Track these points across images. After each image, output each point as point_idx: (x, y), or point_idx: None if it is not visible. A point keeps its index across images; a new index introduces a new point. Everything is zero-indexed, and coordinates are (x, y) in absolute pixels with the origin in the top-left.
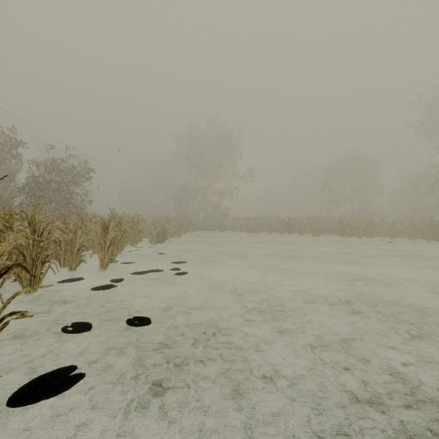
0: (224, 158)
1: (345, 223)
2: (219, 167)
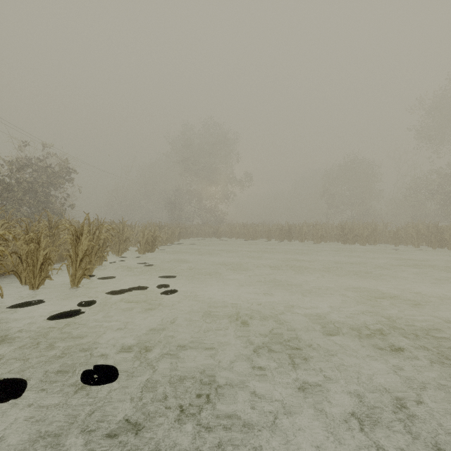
0: (220, 161)
1: (347, 229)
2: (214, 170)
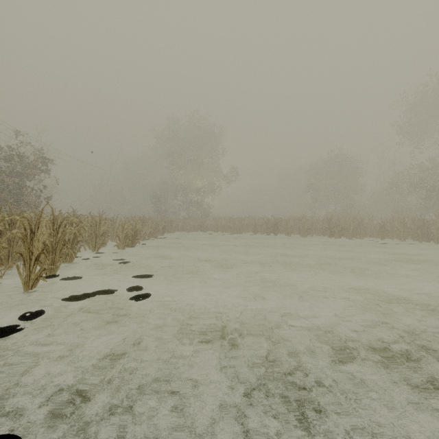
0: (206, 155)
1: (333, 223)
2: (200, 163)
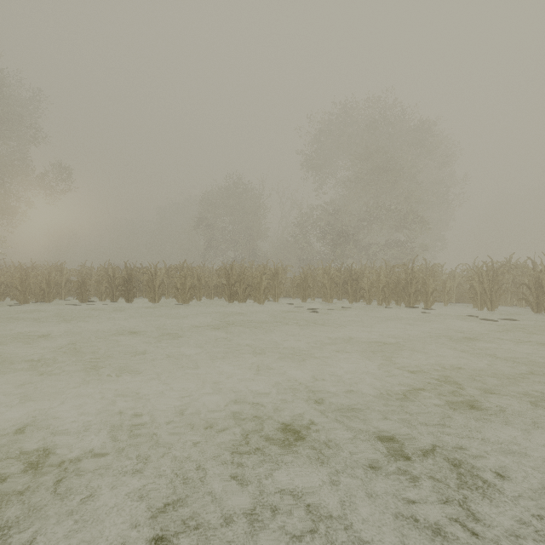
0: None
1: (235, 276)
2: None
